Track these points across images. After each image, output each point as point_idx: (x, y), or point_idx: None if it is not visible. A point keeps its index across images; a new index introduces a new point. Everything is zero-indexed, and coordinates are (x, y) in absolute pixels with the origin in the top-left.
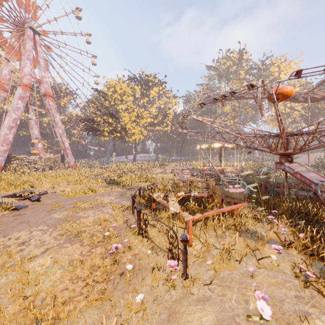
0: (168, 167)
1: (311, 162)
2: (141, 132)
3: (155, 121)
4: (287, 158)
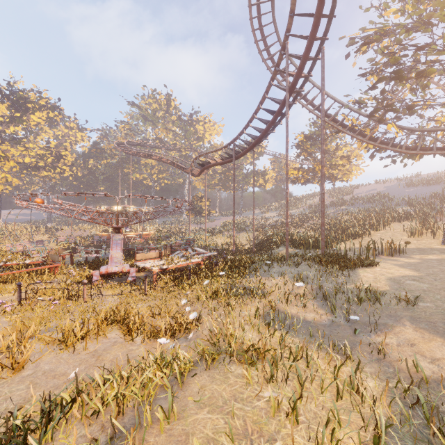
0: (63, 233)
1: (219, 225)
2: (6, 180)
3: (40, 162)
4: (116, 230)
